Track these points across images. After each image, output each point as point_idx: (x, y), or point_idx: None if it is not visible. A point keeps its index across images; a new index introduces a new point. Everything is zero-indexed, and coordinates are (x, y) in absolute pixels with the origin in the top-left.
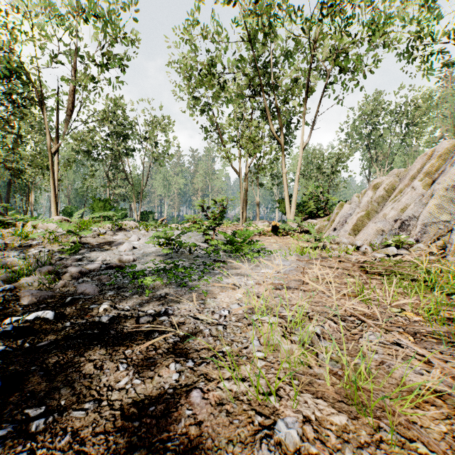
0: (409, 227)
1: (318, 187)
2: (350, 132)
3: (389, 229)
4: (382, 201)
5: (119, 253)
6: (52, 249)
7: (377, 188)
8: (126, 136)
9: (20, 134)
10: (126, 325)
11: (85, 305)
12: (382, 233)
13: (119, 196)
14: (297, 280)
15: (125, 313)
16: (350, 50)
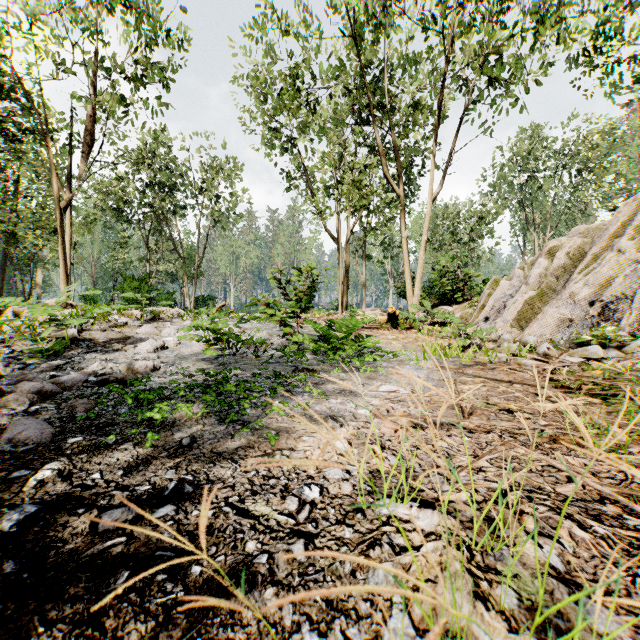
0: (615, 314)
1: (454, 258)
2: (496, 182)
3: (580, 318)
4: (564, 274)
5: (134, 356)
6: (21, 350)
7: (553, 254)
8: (174, 187)
9: (16, 181)
10: (61, 536)
11: (4, 470)
12: (568, 324)
13: (165, 274)
14: (449, 406)
15: (82, 493)
16: (505, 50)
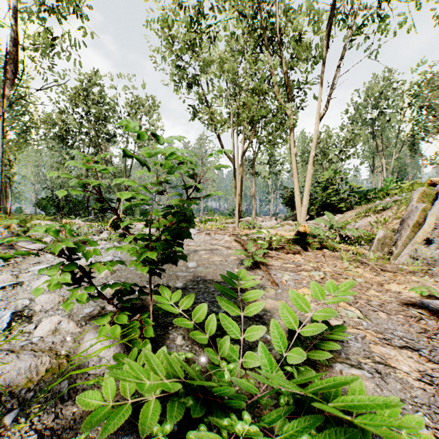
0: None
1: (336, 173)
2: (353, 118)
3: None
4: None
5: None
6: None
7: None
8: (105, 119)
9: None
10: None
11: None
12: None
13: (104, 188)
14: None
15: None
16: None
